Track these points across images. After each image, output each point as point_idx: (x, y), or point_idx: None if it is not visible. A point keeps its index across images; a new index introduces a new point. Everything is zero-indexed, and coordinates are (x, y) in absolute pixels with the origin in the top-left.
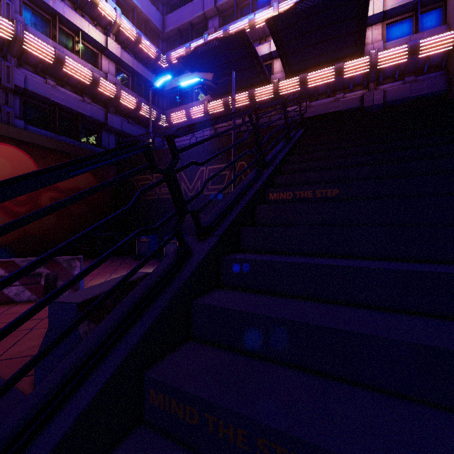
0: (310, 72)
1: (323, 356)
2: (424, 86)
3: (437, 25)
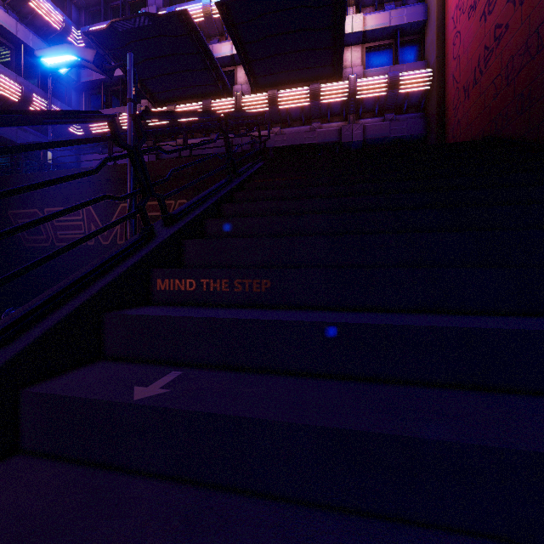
0: (281, 90)
1: None
2: (404, 127)
3: (416, 60)
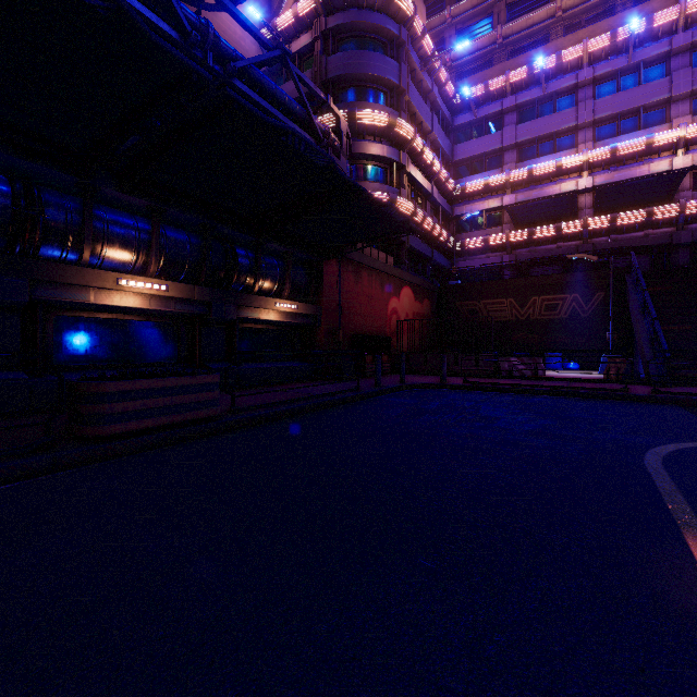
0: (619, 211)
1: None
2: None
3: None
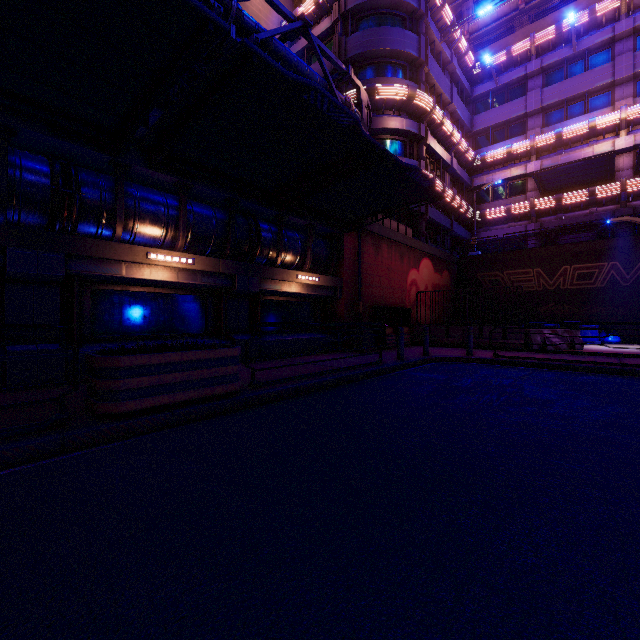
0: None
1: None
2: None
3: None
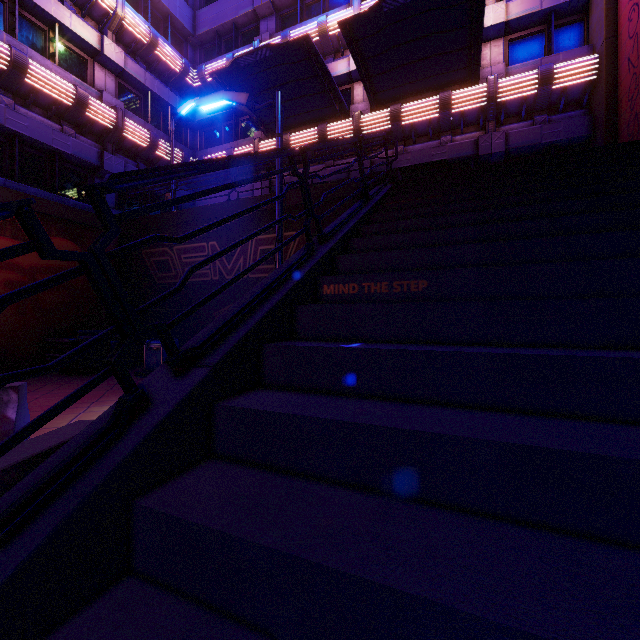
0: (405, 103)
1: (354, 636)
2: (560, 130)
3: (577, 45)
